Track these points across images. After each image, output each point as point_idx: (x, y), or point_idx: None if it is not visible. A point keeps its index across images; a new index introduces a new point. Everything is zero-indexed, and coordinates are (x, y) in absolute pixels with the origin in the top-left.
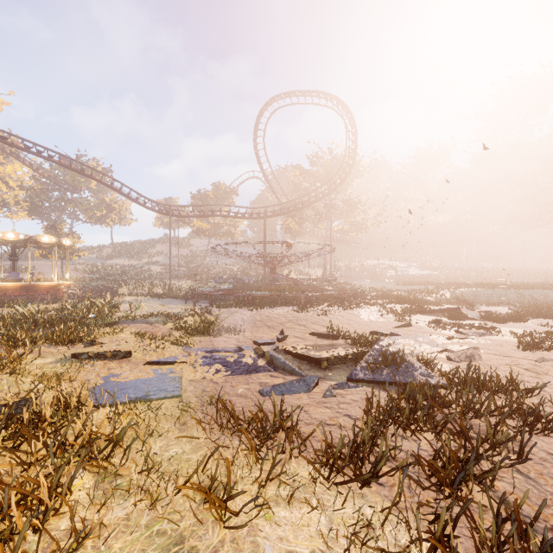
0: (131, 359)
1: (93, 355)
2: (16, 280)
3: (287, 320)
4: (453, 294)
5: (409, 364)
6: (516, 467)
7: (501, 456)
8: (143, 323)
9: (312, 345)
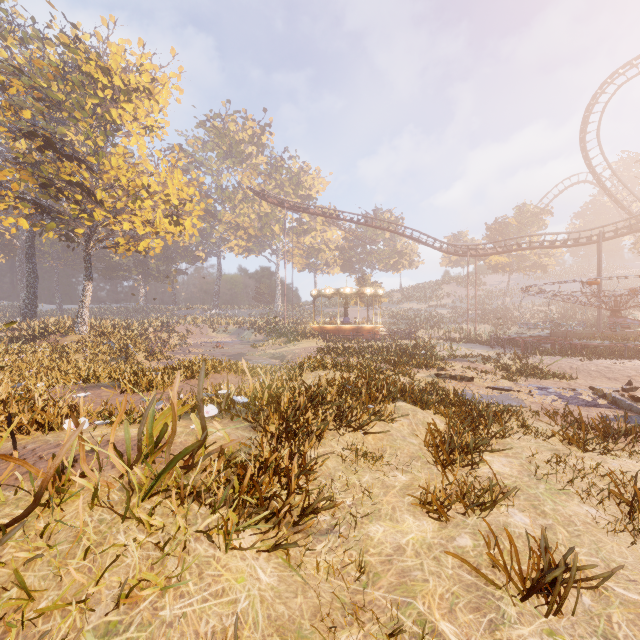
0: (473, 383)
1: (448, 376)
2: (348, 323)
3: (638, 373)
4: None
5: None
6: None
7: None
8: (464, 361)
9: None
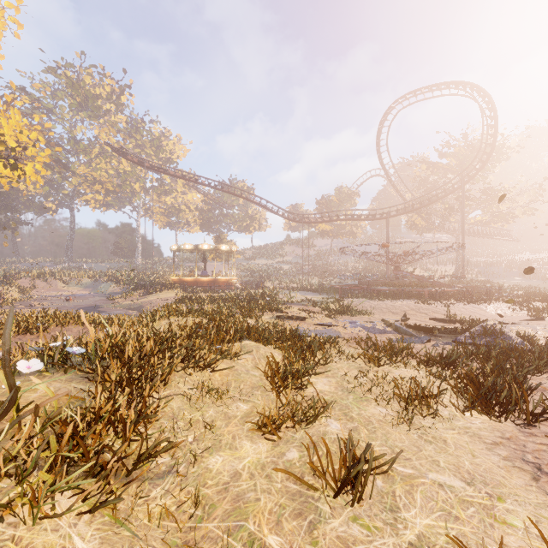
0: (305, 321)
1: (287, 317)
2: (206, 276)
3: (409, 308)
4: None
5: (508, 336)
6: None
7: (542, 375)
8: (299, 305)
9: (430, 325)
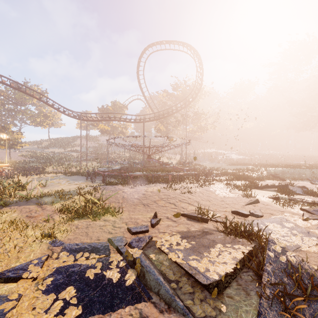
0: None
1: None
2: None
3: (159, 198)
4: (268, 172)
5: None
6: None
7: None
8: (33, 204)
9: (185, 233)
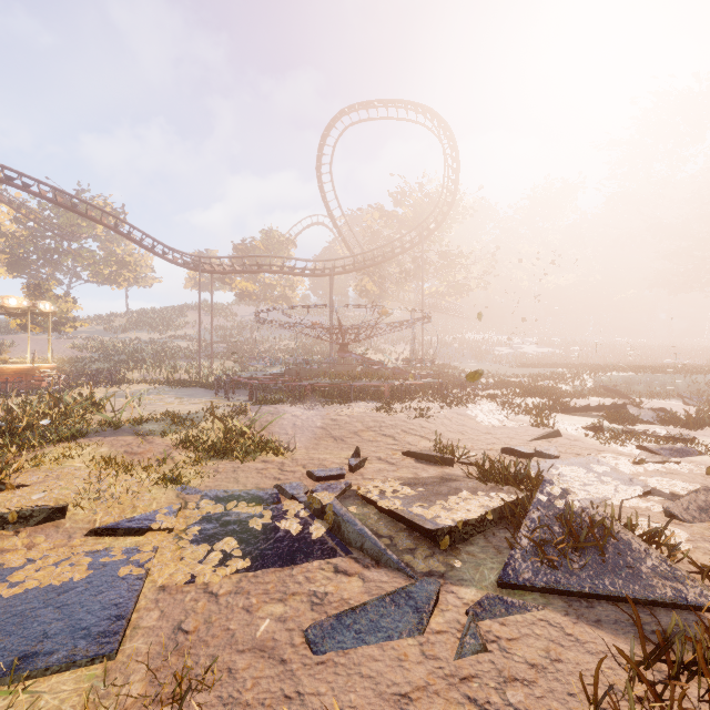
0: (63, 521)
1: None
2: None
3: (364, 426)
4: (597, 381)
5: (622, 542)
6: None
7: None
8: (129, 434)
9: (410, 479)
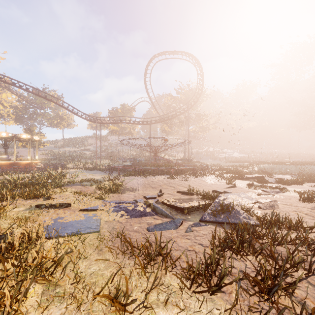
0: (71, 207)
1: (48, 205)
2: (7, 160)
3: (163, 183)
4: (259, 168)
5: (237, 211)
6: (307, 280)
7: (297, 272)
8: (79, 185)
9: (178, 199)
